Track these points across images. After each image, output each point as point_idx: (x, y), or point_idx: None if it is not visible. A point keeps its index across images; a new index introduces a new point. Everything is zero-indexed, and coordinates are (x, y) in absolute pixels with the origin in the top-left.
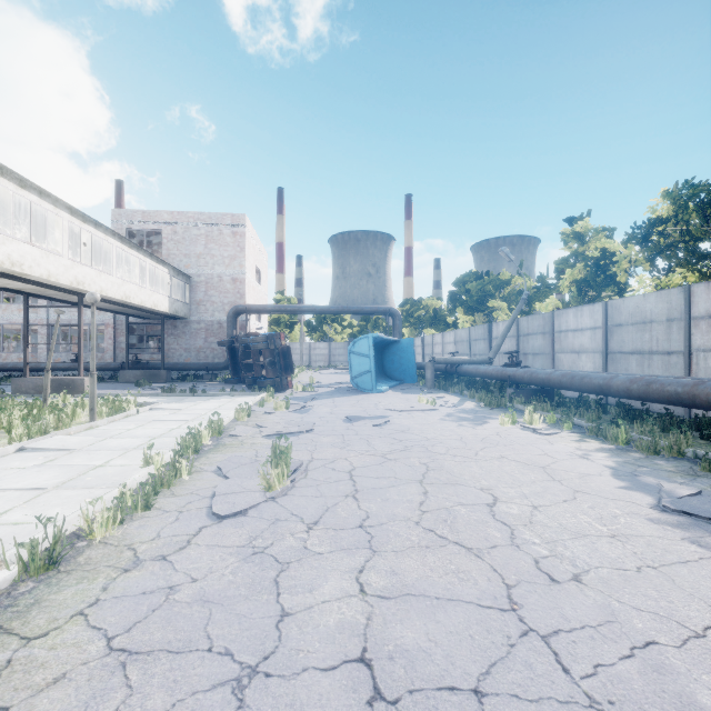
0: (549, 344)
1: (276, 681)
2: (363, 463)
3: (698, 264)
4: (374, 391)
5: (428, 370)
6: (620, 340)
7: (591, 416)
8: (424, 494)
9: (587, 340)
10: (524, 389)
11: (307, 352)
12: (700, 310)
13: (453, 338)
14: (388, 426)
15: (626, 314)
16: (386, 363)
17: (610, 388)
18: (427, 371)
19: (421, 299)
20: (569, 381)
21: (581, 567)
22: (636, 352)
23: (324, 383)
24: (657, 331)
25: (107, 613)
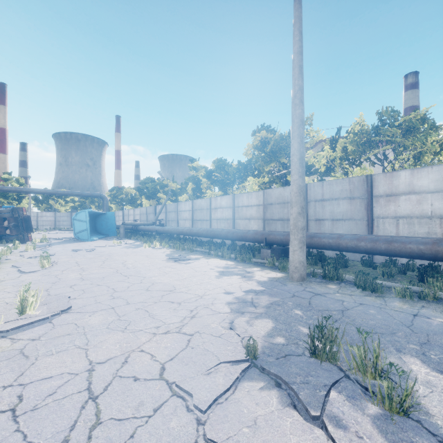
0: (177, 216)
1: (62, 282)
2: (82, 260)
3: (223, 189)
4: (89, 240)
5: (121, 228)
6: (196, 215)
7: (176, 242)
8: (103, 263)
9: (188, 215)
10: (163, 235)
11: (34, 219)
12: (213, 206)
13: (139, 212)
14: (94, 251)
15: (197, 206)
16: (97, 226)
17: (183, 232)
18: (121, 229)
19: (124, 187)
20: (174, 231)
21: (137, 267)
22: (200, 220)
23: (54, 238)
24: (204, 212)
25: (6, 284)
